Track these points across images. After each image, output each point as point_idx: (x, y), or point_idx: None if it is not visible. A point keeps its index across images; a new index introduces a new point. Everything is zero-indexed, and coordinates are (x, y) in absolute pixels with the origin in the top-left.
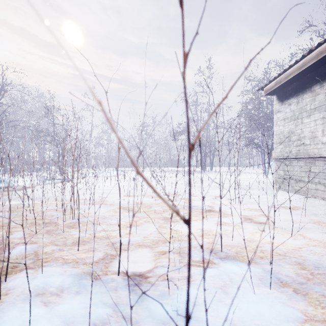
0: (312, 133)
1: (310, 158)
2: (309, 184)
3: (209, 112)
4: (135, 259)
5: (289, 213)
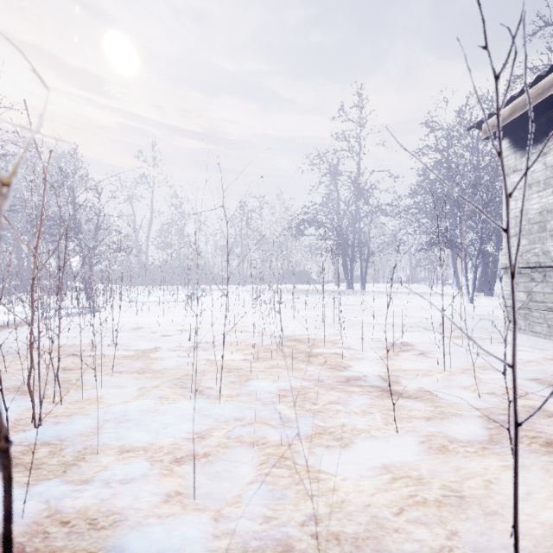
0: None
1: None
2: None
3: (359, 186)
4: None
5: None
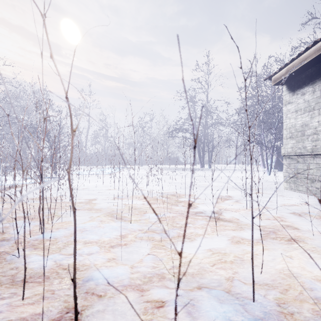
0: None
1: None
2: None
3: (207, 109)
4: (112, 319)
5: (317, 222)
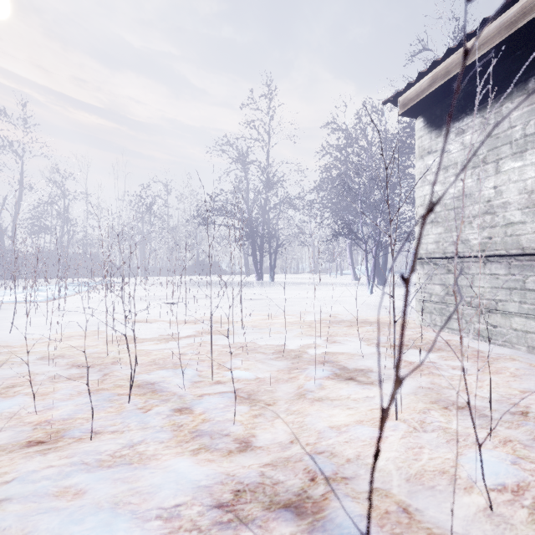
0: (530, 193)
1: (524, 255)
2: (520, 319)
3: (269, 177)
4: None
5: None
